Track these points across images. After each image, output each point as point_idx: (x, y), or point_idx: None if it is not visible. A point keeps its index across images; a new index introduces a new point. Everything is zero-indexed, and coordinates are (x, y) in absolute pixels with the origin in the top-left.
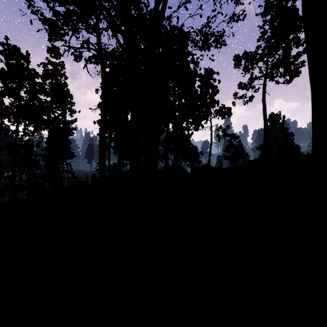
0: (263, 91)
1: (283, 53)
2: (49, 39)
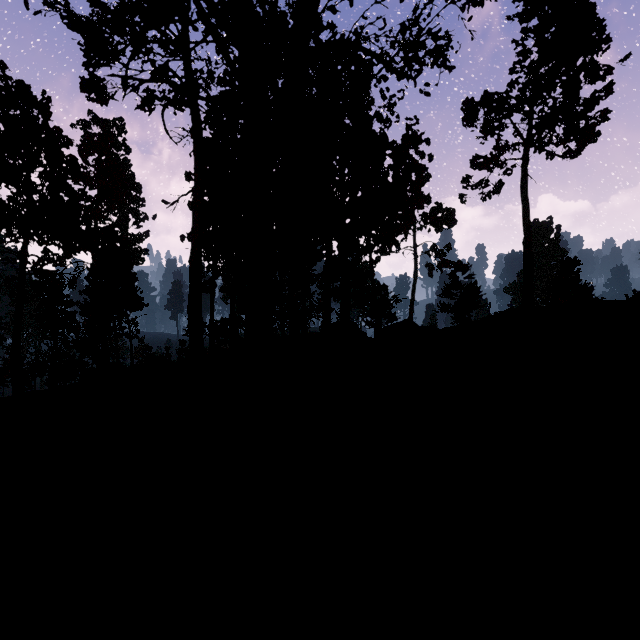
0: (522, 173)
1: (563, 95)
2: (85, 63)
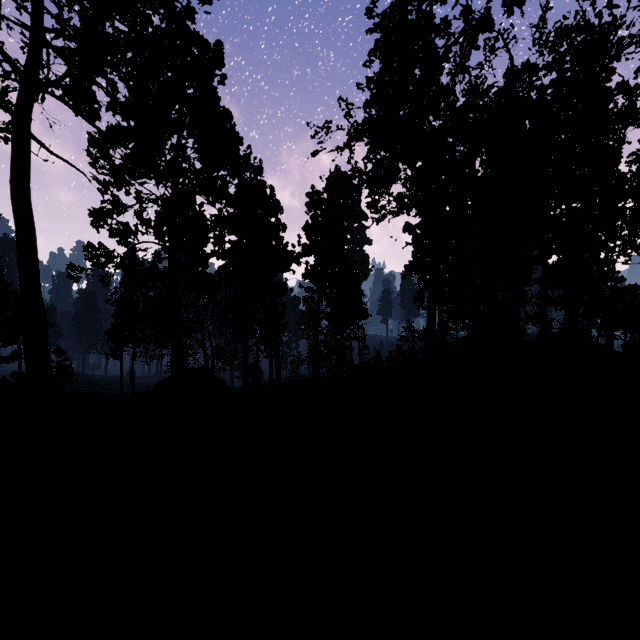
0: None
1: None
2: (369, 193)
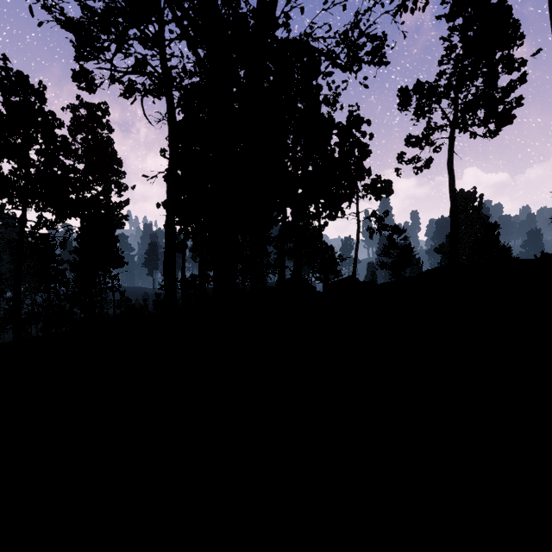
0: (449, 150)
1: (484, 84)
2: (76, 57)
